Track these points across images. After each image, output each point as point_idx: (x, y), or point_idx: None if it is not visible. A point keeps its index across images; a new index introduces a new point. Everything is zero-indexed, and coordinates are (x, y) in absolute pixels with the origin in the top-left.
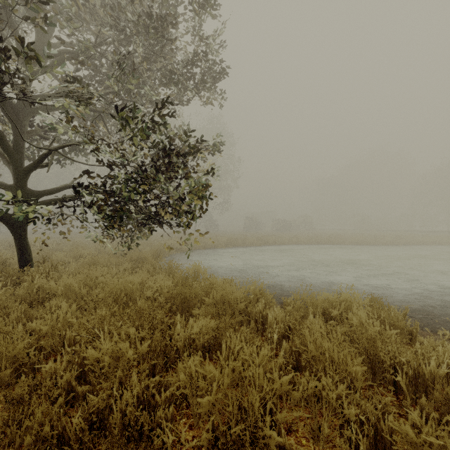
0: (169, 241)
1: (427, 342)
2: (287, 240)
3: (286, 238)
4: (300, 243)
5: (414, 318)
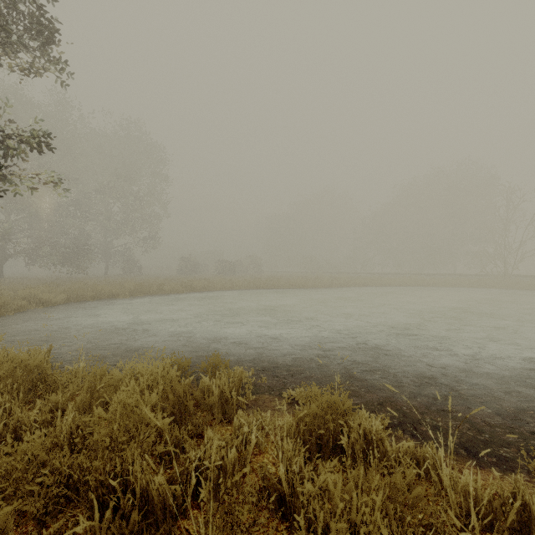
0: (26, 291)
1: (238, 421)
2: (220, 285)
3: (219, 283)
4: (235, 288)
5: (275, 377)
